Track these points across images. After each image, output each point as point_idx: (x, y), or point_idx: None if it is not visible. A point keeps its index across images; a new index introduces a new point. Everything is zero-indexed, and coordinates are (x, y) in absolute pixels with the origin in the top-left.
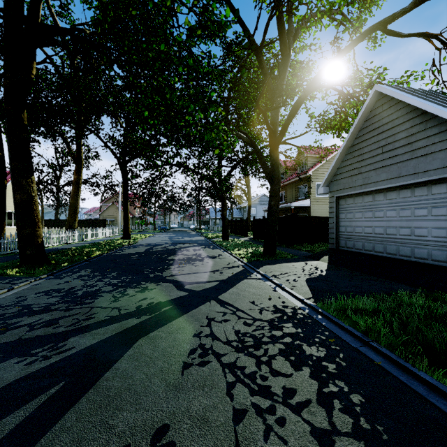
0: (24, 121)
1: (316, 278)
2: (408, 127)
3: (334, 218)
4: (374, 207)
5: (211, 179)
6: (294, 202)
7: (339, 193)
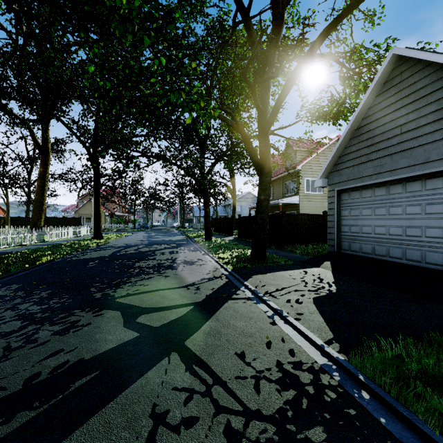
0: None
1: (327, 297)
2: (441, 97)
3: (334, 216)
4: (388, 201)
5: (192, 171)
6: (282, 199)
7: (341, 185)
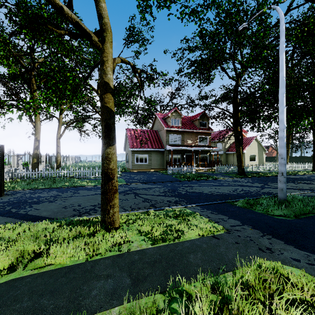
0: (237, 130)
1: None
2: None
3: None
4: None
5: None
6: None
7: None
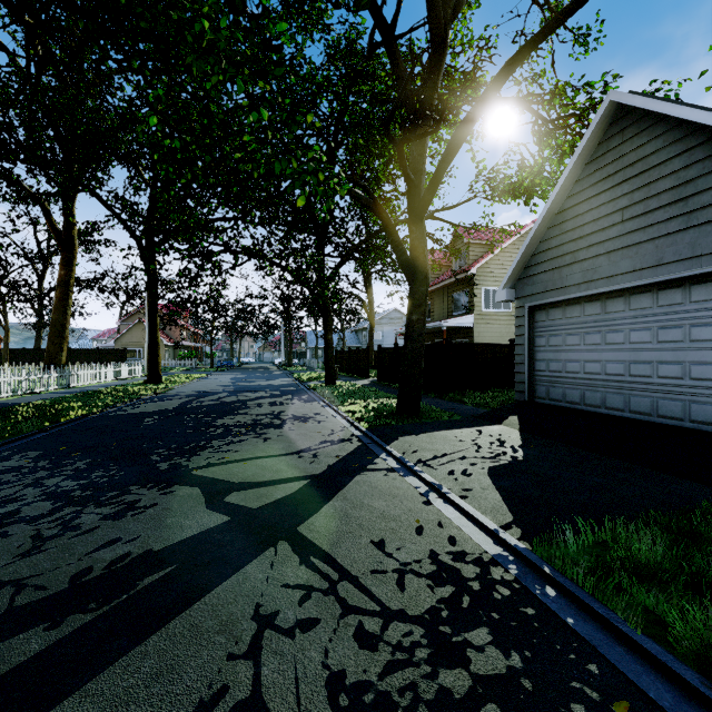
0: None
1: (509, 467)
2: (679, 168)
3: (525, 346)
4: (604, 324)
5: (305, 276)
6: (447, 320)
7: (536, 299)
